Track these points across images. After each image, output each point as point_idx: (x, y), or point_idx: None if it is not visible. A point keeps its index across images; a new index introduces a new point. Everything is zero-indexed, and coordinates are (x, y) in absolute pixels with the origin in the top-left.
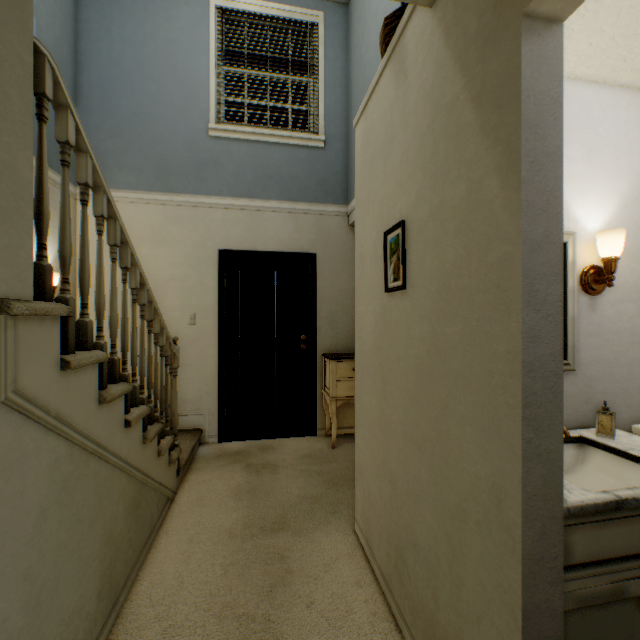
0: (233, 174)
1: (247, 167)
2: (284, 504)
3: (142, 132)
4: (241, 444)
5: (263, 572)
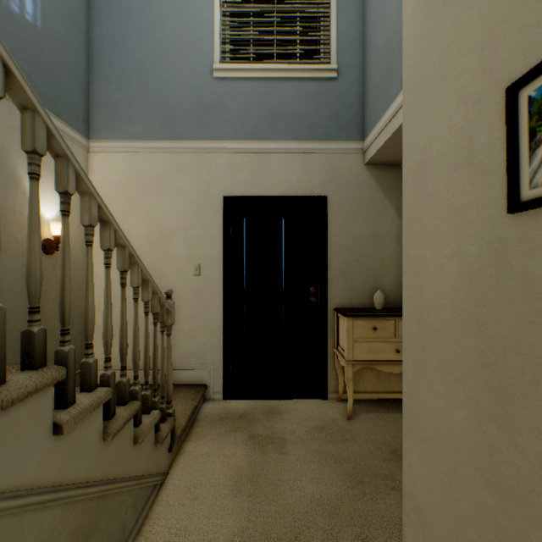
0: (238, 116)
1: (252, 107)
2: (294, 511)
3: (148, 80)
4: (246, 404)
5: None
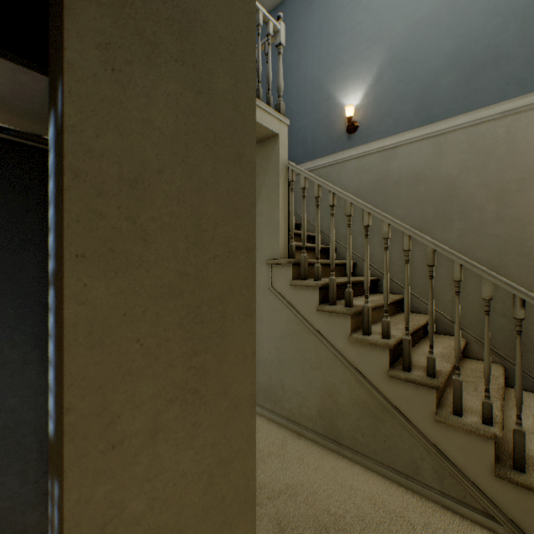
0: None
1: None
2: None
3: None
4: None
5: (302, 533)
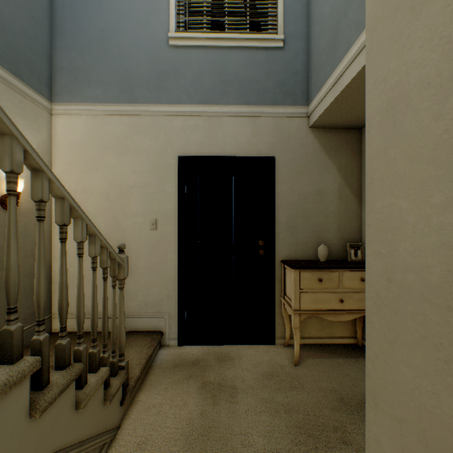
0: (192, 81)
1: (205, 73)
2: None
3: (108, 48)
4: (199, 350)
5: None
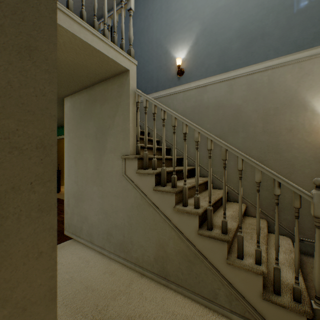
0: None
1: None
2: None
3: None
4: None
5: None
